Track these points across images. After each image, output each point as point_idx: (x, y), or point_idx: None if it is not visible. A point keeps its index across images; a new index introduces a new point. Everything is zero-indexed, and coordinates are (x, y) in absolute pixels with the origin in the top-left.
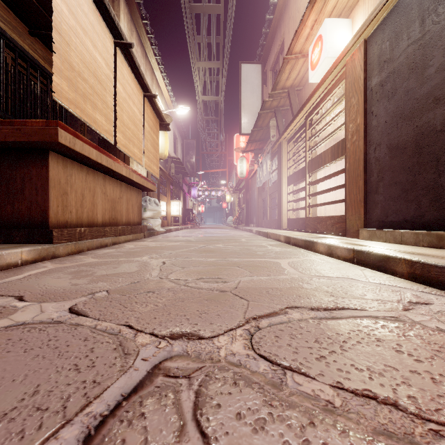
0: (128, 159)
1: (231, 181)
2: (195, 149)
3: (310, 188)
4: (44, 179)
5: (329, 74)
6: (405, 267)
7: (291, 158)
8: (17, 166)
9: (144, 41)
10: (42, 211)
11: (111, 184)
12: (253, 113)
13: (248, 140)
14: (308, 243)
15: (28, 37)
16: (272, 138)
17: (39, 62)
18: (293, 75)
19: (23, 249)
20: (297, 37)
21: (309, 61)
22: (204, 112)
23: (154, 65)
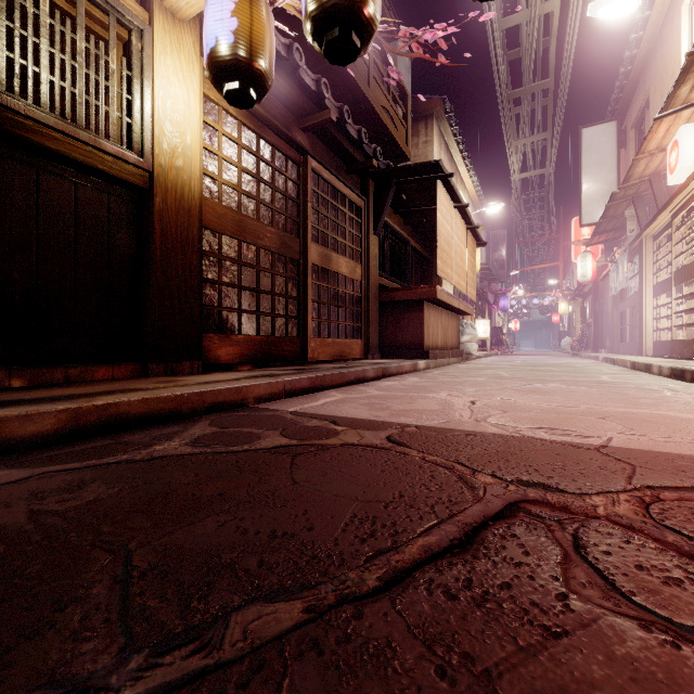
0: (441, 282)
1: (569, 279)
2: (505, 241)
3: (678, 303)
4: (421, 319)
5: (689, 183)
6: (690, 375)
7: (658, 261)
8: (405, 312)
9: (451, 144)
10: (419, 339)
11: (444, 315)
12: (602, 193)
13: (593, 233)
14: (647, 366)
15: (393, 216)
16: (630, 233)
17: (400, 232)
18: (653, 164)
19: (423, 361)
20: (648, 141)
21: (667, 162)
22: (520, 188)
23: (459, 162)
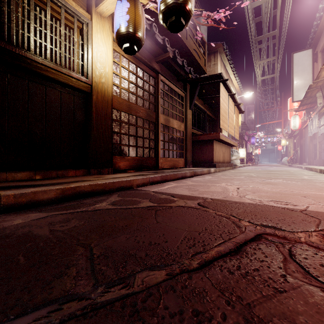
0: (221, 131)
1: (287, 128)
2: (254, 110)
3: None
4: (212, 149)
5: None
6: None
7: None
8: (204, 145)
9: (226, 65)
10: (211, 158)
11: (223, 146)
12: (304, 85)
13: (299, 105)
14: None
15: (198, 100)
16: (319, 105)
17: (201, 108)
18: None
19: (213, 168)
20: None
21: None
22: (261, 84)
23: (230, 73)
